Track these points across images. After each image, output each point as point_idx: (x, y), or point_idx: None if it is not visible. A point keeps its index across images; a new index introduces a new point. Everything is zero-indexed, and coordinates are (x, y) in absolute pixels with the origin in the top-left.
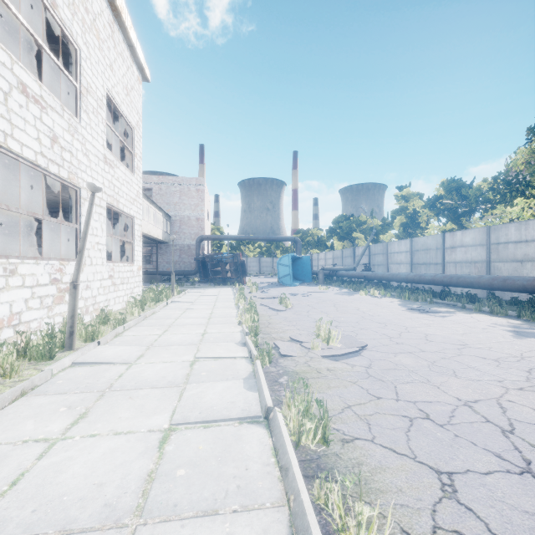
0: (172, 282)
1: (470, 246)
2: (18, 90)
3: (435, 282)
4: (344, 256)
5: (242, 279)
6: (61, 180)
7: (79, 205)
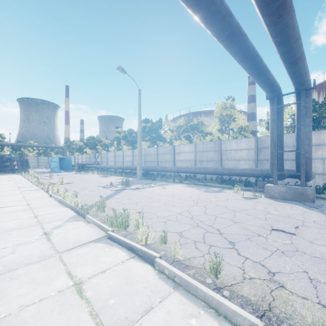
0: None
1: (129, 156)
2: None
3: (115, 168)
4: (91, 157)
5: (26, 169)
6: None
7: None
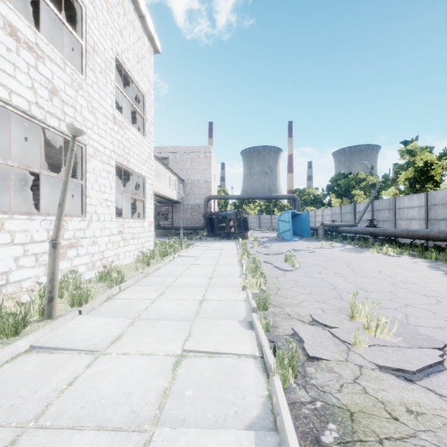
0: (181, 237)
1: None
2: (5, 32)
3: None
4: (343, 212)
5: (244, 234)
6: (63, 134)
7: (85, 161)
